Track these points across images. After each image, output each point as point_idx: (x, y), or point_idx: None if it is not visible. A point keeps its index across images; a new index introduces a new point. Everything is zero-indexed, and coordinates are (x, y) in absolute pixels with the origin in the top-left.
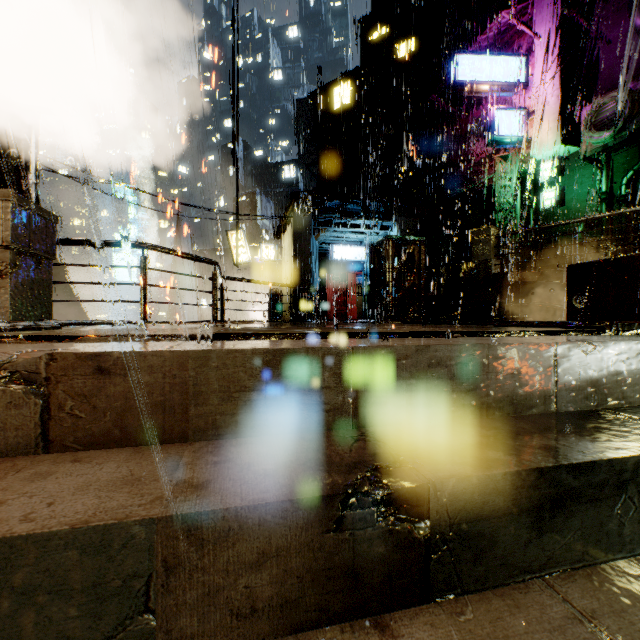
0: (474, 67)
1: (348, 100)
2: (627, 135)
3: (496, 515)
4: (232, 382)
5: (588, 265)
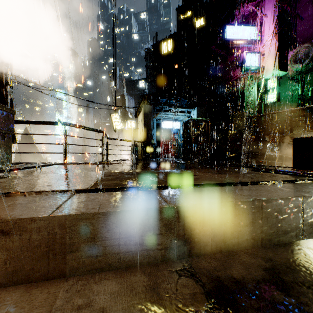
0: (234, 32)
1: (171, 48)
2: (312, 66)
3: None
4: (96, 234)
5: (305, 139)
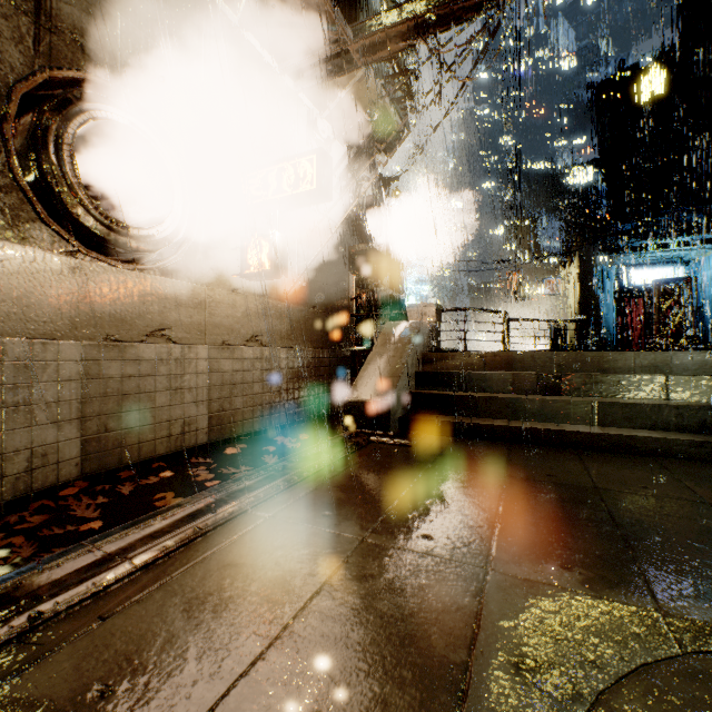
0: None
1: (662, 87)
2: None
3: (579, 383)
4: (522, 359)
5: None
